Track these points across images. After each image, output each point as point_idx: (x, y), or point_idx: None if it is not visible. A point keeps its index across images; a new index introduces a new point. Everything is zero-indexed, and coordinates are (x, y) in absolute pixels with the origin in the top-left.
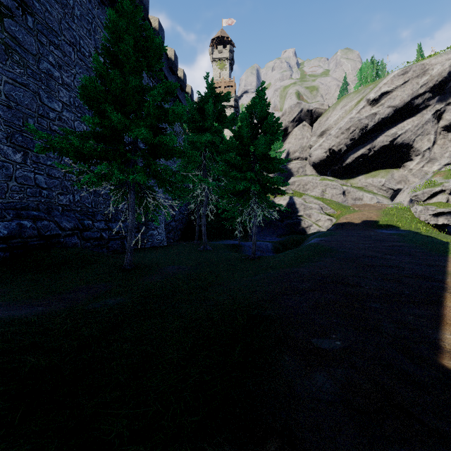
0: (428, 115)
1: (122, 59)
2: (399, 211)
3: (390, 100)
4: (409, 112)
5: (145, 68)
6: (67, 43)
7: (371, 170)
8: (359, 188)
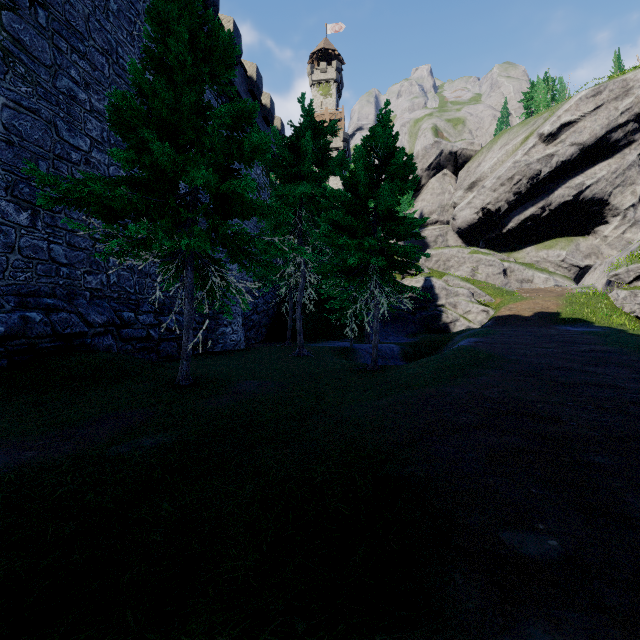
0: (632, 155)
1: (173, 63)
2: (590, 298)
3: (575, 134)
4: (602, 152)
5: (209, 79)
6: (98, 51)
7: (545, 238)
8: (527, 265)
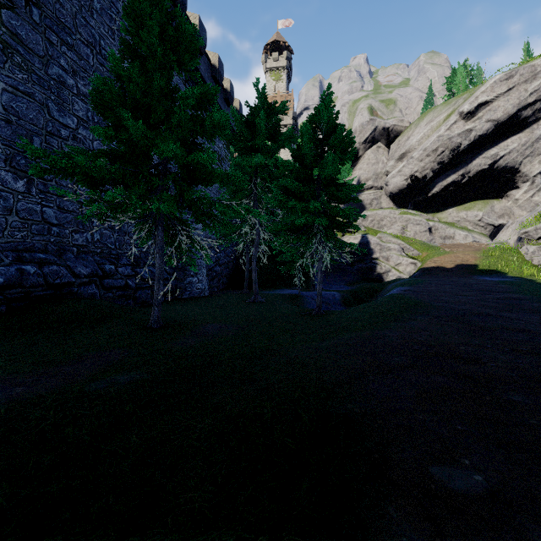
0: (539, 130)
1: (146, 52)
2: (504, 252)
3: (490, 112)
4: (514, 127)
5: (177, 66)
6: (83, 43)
7: (465, 201)
8: (449, 224)
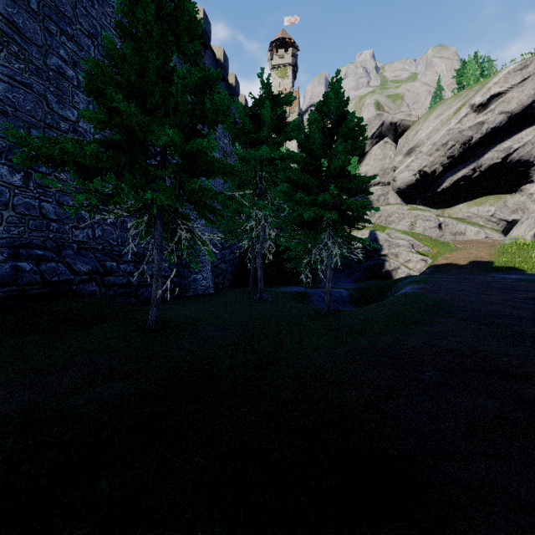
0: None
1: (142, 31)
2: (520, 248)
3: (503, 104)
4: (529, 119)
5: (177, 49)
6: (84, 34)
7: (476, 196)
8: (459, 219)
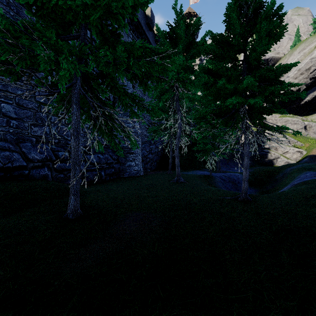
0: None
1: None
2: None
3: None
4: None
5: None
6: None
7: None
8: None
